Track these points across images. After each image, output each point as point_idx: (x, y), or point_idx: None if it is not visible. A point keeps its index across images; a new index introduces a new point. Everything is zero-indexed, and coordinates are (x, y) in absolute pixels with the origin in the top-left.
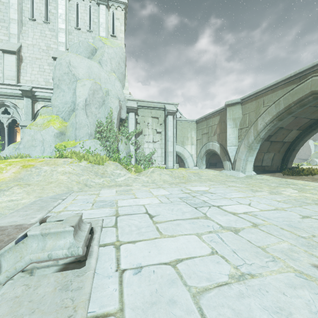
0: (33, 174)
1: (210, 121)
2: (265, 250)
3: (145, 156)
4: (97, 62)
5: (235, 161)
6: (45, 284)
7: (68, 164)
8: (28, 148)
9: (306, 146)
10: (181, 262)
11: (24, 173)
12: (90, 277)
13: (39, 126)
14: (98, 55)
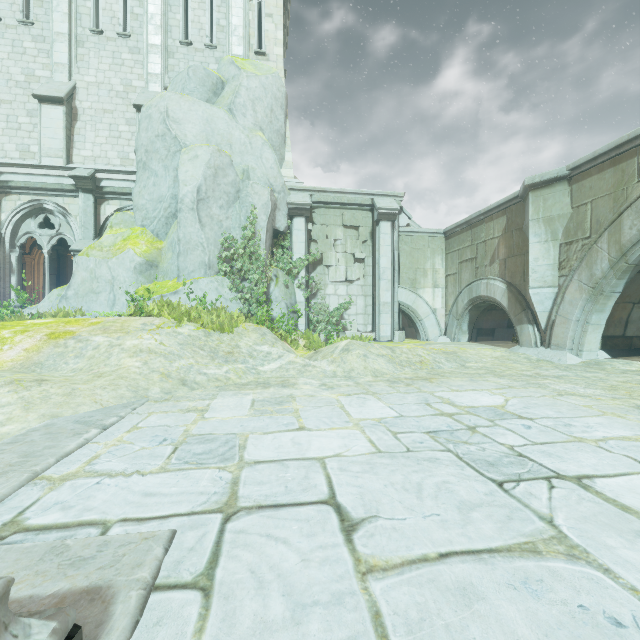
0: (68, 354)
1: (481, 230)
2: None
3: (329, 314)
4: (224, 110)
5: (551, 325)
6: None
7: (152, 330)
8: (83, 297)
9: None
10: None
11: (48, 352)
12: None
13: (107, 250)
14: (226, 94)
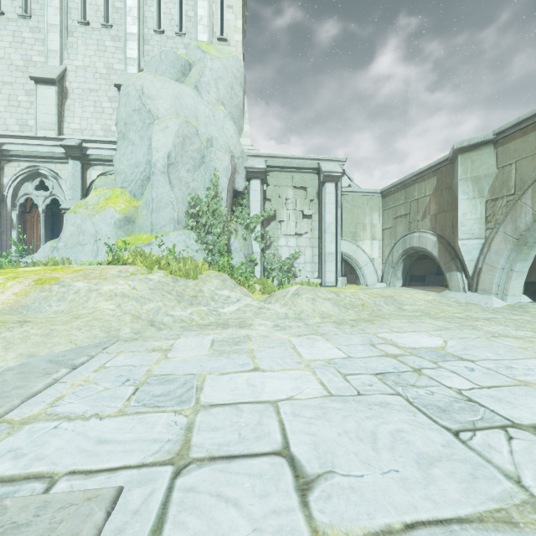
0: (52, 298)
1: (414, 190)
2: None
3: (282, 262)
4: (191, 88)
5: (478, 272)
6: None
7: (126, 276)
8: (71, 248)
9: None
10: None
11: (34, 295)
12: None
13: (91, 208)
14: (193, 74)
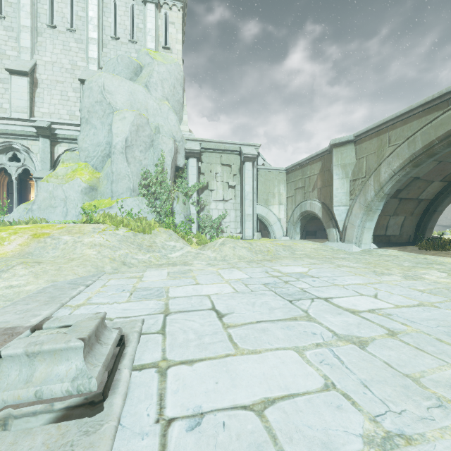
0: (48, 247)
1: (307, 170)
2: (419, 383)
3: (212, 221)
4: (142, 86)
5: (345, 229)
6: (24, 450)
7: (100, 232)
8: (44, 210)
9: (448, 207)
10: (273, 404)
11: (34, 246)
12: (108, 436)
13: (61, 178)
14: (144, 75)
